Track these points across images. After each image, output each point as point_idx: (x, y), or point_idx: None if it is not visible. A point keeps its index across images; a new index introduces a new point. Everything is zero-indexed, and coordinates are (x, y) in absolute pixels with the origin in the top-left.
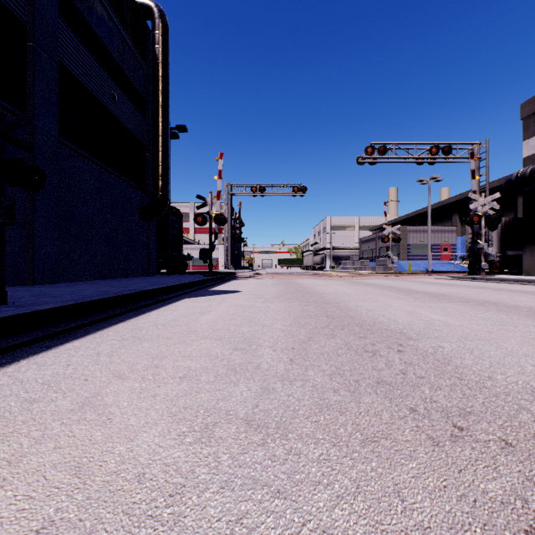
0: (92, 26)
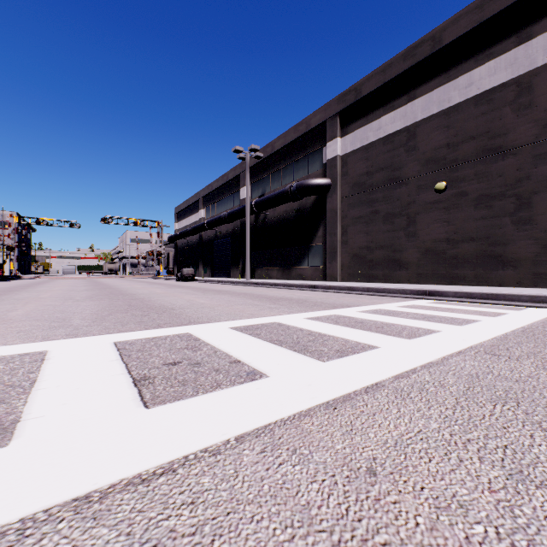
0: None
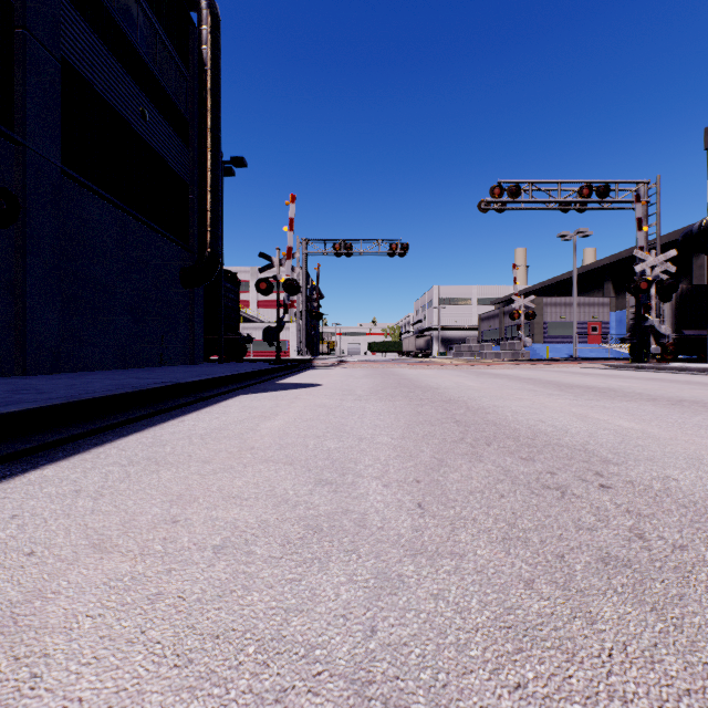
0: (112, 13)
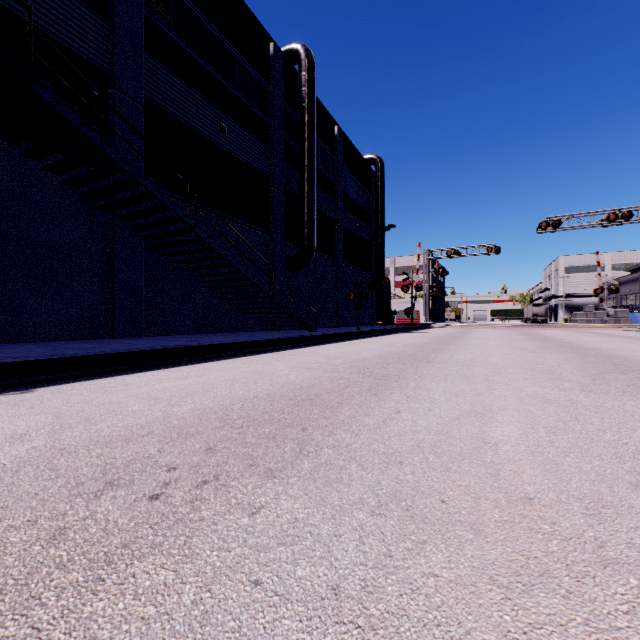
0: (351, 197)
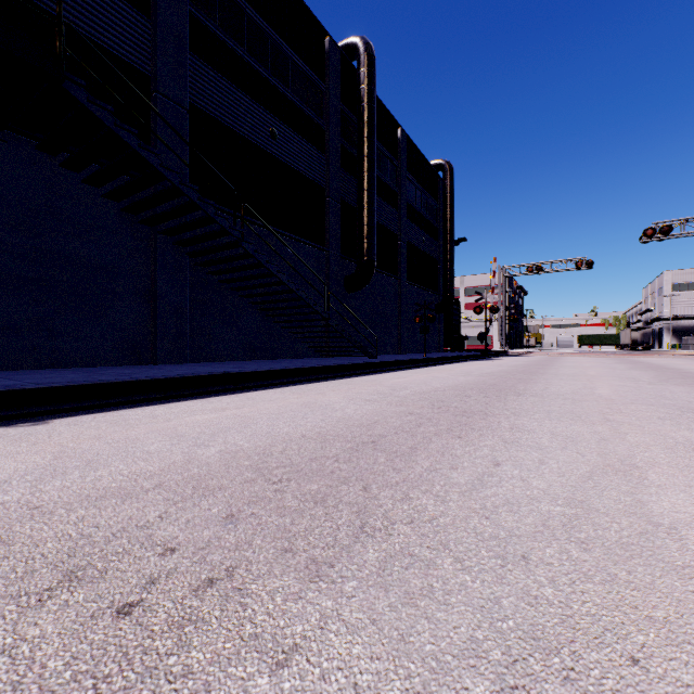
0: (415, 208)
